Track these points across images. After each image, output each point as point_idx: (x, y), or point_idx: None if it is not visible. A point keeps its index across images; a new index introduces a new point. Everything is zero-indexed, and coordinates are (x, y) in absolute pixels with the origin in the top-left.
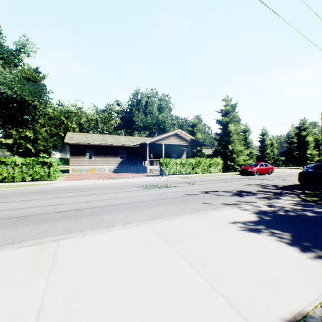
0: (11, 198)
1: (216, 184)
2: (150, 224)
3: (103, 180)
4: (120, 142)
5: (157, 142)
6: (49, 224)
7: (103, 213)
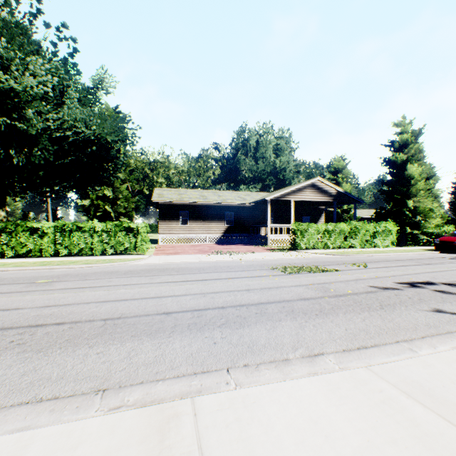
0: (91, 282)
1: (410, 268)
2: (371, 365)
3: (209, 255)
4: (226, 200)
5: (282, 197)
6: (157, 342)
7: (246, 323)
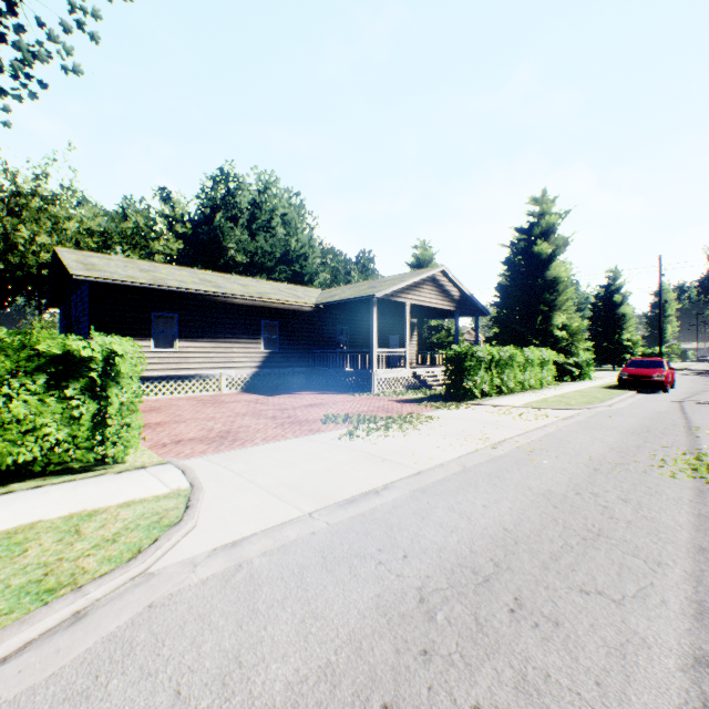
0: None
1: None
2: None
3: (373, 440)
4: (266, 294)
5: (395, 296)
6: None
7: None
